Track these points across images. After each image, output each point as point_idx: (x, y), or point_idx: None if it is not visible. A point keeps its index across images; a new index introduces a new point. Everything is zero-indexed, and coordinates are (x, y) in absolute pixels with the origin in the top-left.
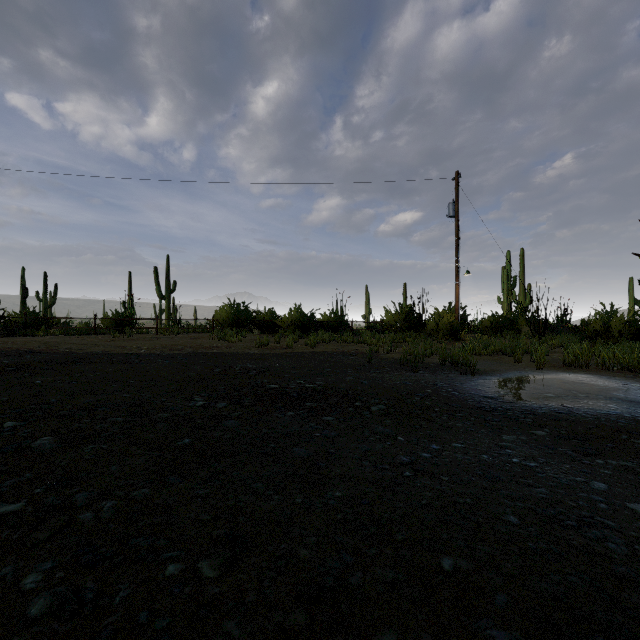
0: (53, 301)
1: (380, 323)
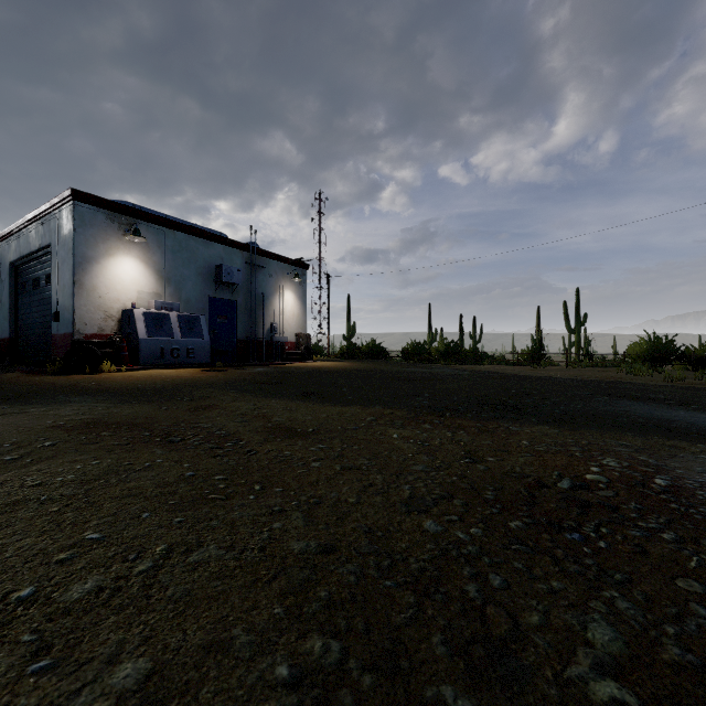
0: (479, 339)
1: None
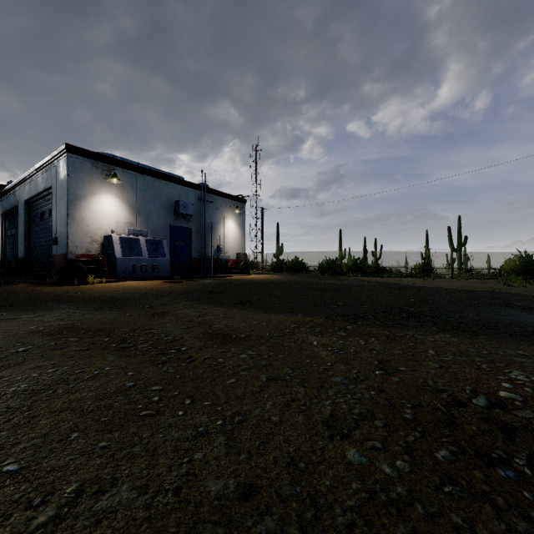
0: (379, 256)
1: None
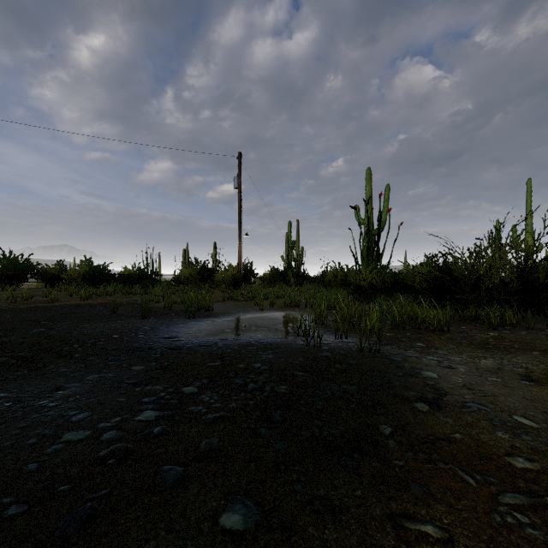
0: None
1: (177, 276)
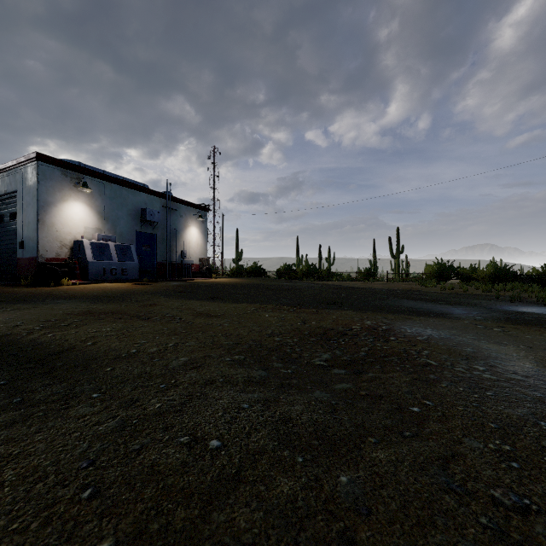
0: (333, 262)
1: None
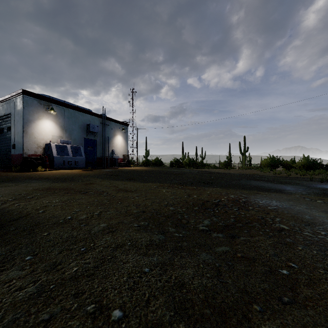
0: (204, 157)
1: None
